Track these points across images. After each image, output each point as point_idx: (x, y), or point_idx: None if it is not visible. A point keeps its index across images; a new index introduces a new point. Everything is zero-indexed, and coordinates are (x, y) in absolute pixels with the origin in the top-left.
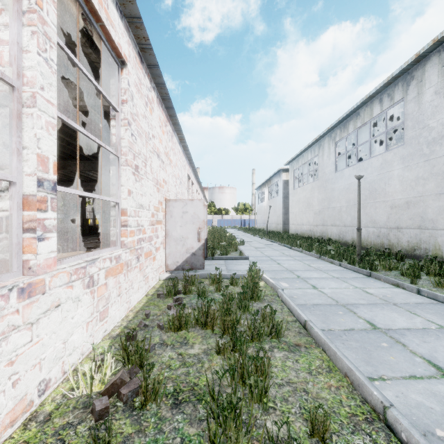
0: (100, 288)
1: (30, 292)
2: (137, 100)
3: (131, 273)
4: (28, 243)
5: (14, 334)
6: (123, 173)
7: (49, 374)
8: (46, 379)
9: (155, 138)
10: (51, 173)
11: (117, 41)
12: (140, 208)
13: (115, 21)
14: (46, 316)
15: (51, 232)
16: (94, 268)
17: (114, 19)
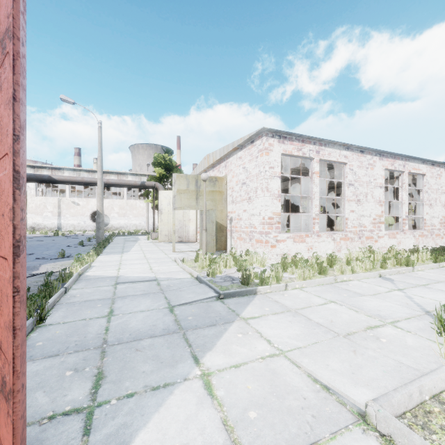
0: (416, 238)
1: (404, 233)
2: (431, 181)
3: (427, 239)
4: (403, 226)
5: (402, 239)
6: (424, 207)
7: (406, 249)
8: (406, 249)
9: (443, 187)
10: (407, 214)
11: (422, 172)
12: (432, 218)
13: (421, 168)
14: (406, 238)
15: (407, 224)
16: (415, 233)
17: (421, 167)
